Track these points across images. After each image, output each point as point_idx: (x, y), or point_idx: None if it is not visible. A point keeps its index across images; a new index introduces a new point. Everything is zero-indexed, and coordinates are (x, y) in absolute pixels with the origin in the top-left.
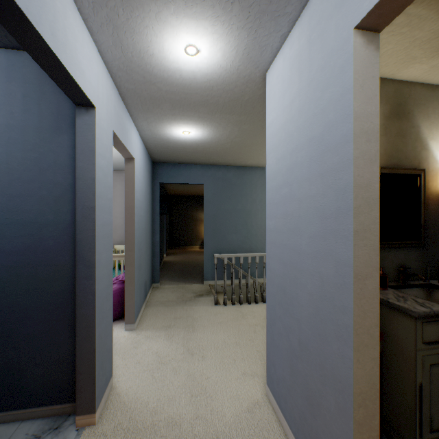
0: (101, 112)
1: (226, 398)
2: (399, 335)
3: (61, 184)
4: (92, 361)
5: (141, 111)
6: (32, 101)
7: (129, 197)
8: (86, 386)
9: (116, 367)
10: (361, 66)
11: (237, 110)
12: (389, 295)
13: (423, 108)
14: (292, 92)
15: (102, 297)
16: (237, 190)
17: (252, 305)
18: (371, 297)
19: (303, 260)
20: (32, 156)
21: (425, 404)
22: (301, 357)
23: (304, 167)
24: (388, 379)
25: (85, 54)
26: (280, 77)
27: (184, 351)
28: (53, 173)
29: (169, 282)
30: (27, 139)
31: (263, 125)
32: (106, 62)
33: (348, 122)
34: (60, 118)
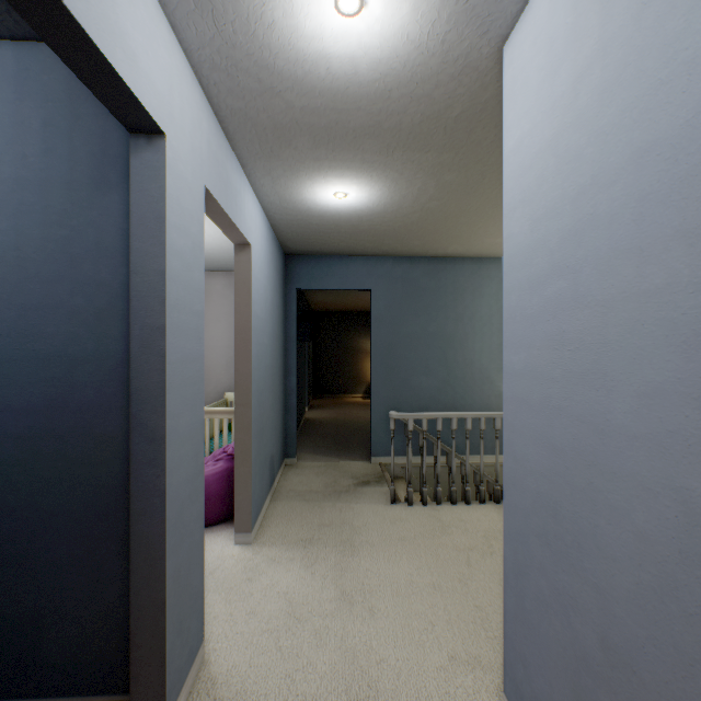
0: (179, 147)
1: None
2: None
3: (108, 286)
4: (159, 623)
5: (260, 156)
6: (58, 133)
7: (241, 311)
8: (147, 671)
9: (214, 618)
10: None
11: (436, 140)
12: None
13: None
14: (580, 57)
15: (180, 498)
16: (429, 299)
17: (458, 507)
18: None
19: (617, 449)
20: (58, 235)
21: None
22: (610, 682)
23: (622, 224)
24: None
25: (138, 22)
26: (541, 37)
27: (336, 595)
28: (95, 264)
29: (313, 456)
30: (50, 204)
31: (485, 172)
32: (188, 51)
33: None
34: (105, 162)
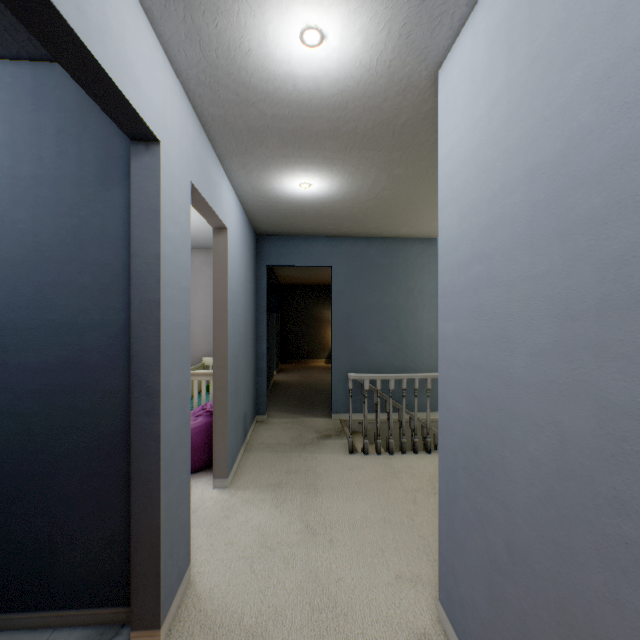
0: (171, 151)
1: (369, 621)
2: None
3: (111, 266)
4: (156, 545)
5: (236, 153)
6: (69, 138)
7: (219, 286)
8: (145, 585)
9: (198, 548)
10: None
11: (386, 142)
12: None
13: None
14: (492, 90)
15: (172, 443)
16: (384, 274)
17: (408, 456)
18: None
19: (517, 396)
20: (69, 223)
21: None
22: (512, 576)
23: (520, 223)
24: None
25: (141, 53)
26: (466, 69)
27: (302, 529)
28: (100, 248)
29: (281, 413)
30: (63, 197)
31: (429, 167)
32: (178, 71)
33: (634, 117)
34: (109, 163)
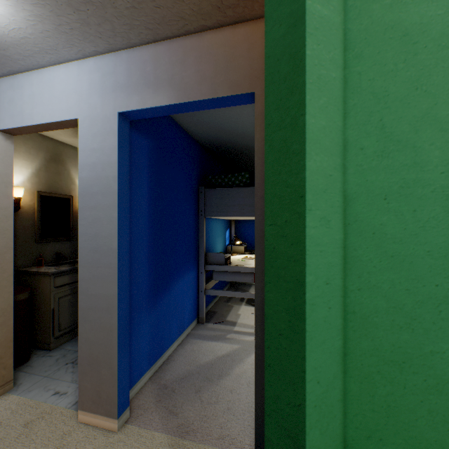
0: None
1: None
2: (45, 288)
3: None
4: None
5: None
6: None
7: None
8: None
9: None
10: (2, 150)
11: None
12: (43, 269)
13: (73, 160)
14: None
15: None
16: None
17: None
18: (9, 262)
19: None
20: None
21: (57, 318)
22: None
23: None
24: (40, 316)
25: None
26: None
27: None
28: None
29: None
30: None
31: None
32: None
33: None
34: None
